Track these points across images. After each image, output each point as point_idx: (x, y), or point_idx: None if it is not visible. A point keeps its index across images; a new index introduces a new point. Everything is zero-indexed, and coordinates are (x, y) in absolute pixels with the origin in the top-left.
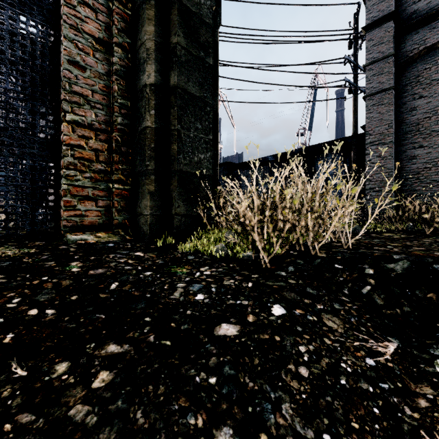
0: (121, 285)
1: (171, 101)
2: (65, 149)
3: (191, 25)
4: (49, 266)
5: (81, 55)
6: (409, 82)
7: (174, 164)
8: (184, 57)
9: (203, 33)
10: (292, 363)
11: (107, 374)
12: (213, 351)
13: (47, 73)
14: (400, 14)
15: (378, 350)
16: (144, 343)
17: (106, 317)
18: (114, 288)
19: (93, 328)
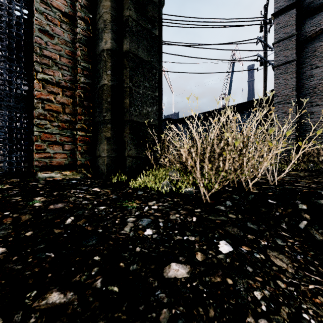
0: (76, 220)
1: (124, 63)
2: (36, 102)
3: (140, 2)
4: (15, 201)
5: (50, 25)
6: (308, 56)
7: (127, 115)
8: (135, 27)
9: (150, 10)
10: (250, 315)
11: None
12: (164, 300)
13: (22, 40)
14: (301, 4)
15: None
16: (90, 289)
17: (55, 256)
18: (69, 223)
19: (39, 270)
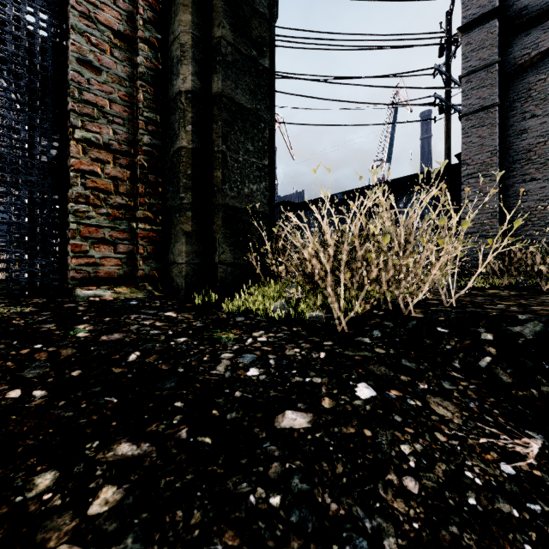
0: (143, 356)
1: (214, 113)
2: (73, 177)
3: (239, 15)
4: (47, 330)
5: (95, 52)
6: (518, 97)
7: (218, 197)
8: (231, 56)
9: (255, 26)
10: (393, 472)
11: (113, 492)
12: (275, 453)
13: (50, 76)
14: (507, 11)
15: (515, 450)
16: (172, 440)
17: (119, 401)
18: (133, 360)
19: (99, 417)
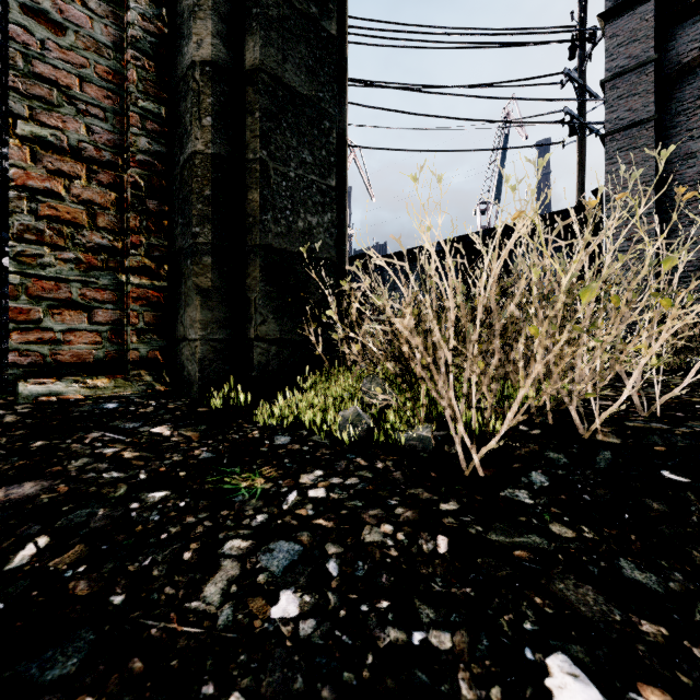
0: (50, 549)
1: (248, 99)
2: (15, 198)
3: None
4: None
5: None
6: (683, 109)
7: (254, 234)
8: (276, 9)
9: None
10: None
11: None
12: None
13: None
14: None
15: None
16: None
17: None
18: (20, 564)
19: None
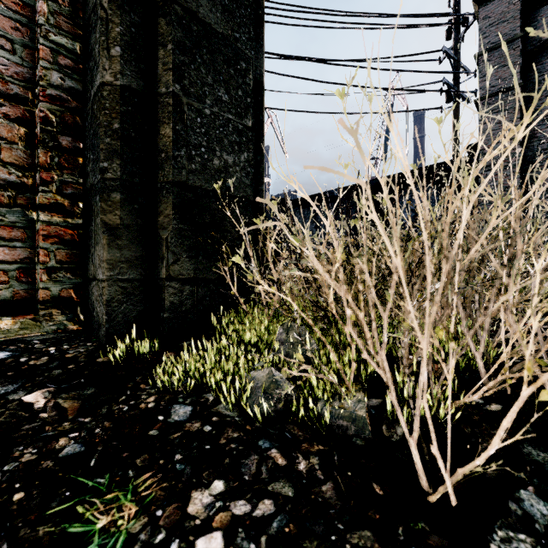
0: None
1: (160, 31)
2: None
3: None
4: None
5: None
6: (544, 78)
7: (166, 170)
8: None
9: None
10: None
11: None
12: None
13: None
14: None
15: None
16: None
17: None
18: None
19: None
